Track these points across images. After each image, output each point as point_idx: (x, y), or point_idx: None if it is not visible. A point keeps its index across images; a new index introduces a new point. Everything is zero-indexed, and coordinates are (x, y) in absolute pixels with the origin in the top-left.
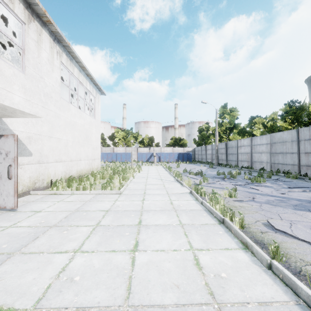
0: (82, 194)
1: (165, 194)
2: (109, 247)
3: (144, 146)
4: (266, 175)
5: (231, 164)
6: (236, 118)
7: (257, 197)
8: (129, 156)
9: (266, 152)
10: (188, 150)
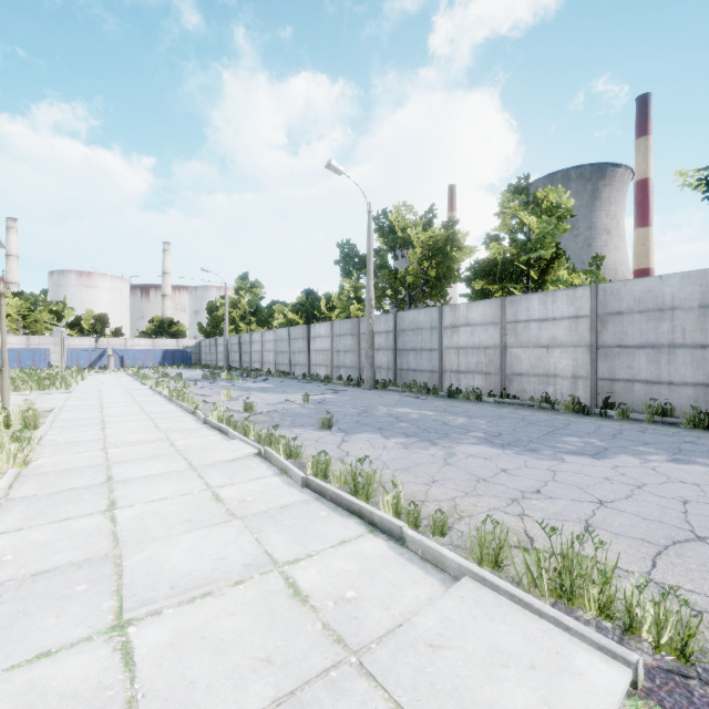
0: (20, 395)
1: (124, 390)
2: (85, 401)
3: (81, 335)
4: (253, 375)
5: (243, 368)
6: (262, 298)
7: (208, 387)
8: (43, 356)
9: (272, 350)
10: (188, 344)
